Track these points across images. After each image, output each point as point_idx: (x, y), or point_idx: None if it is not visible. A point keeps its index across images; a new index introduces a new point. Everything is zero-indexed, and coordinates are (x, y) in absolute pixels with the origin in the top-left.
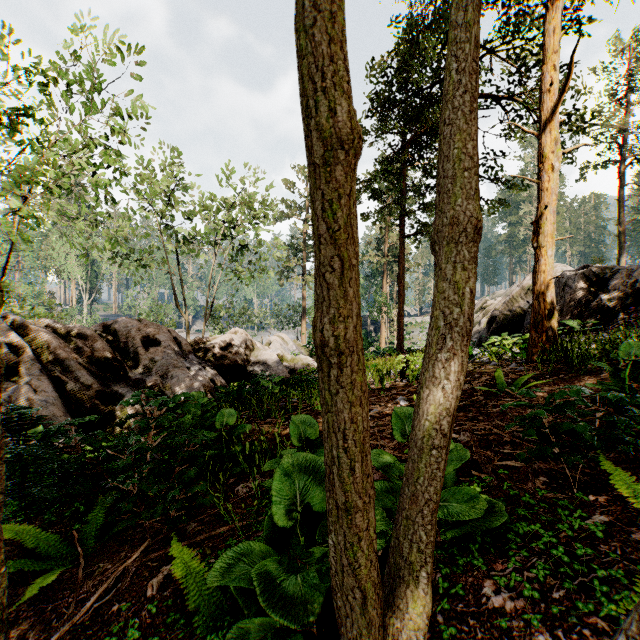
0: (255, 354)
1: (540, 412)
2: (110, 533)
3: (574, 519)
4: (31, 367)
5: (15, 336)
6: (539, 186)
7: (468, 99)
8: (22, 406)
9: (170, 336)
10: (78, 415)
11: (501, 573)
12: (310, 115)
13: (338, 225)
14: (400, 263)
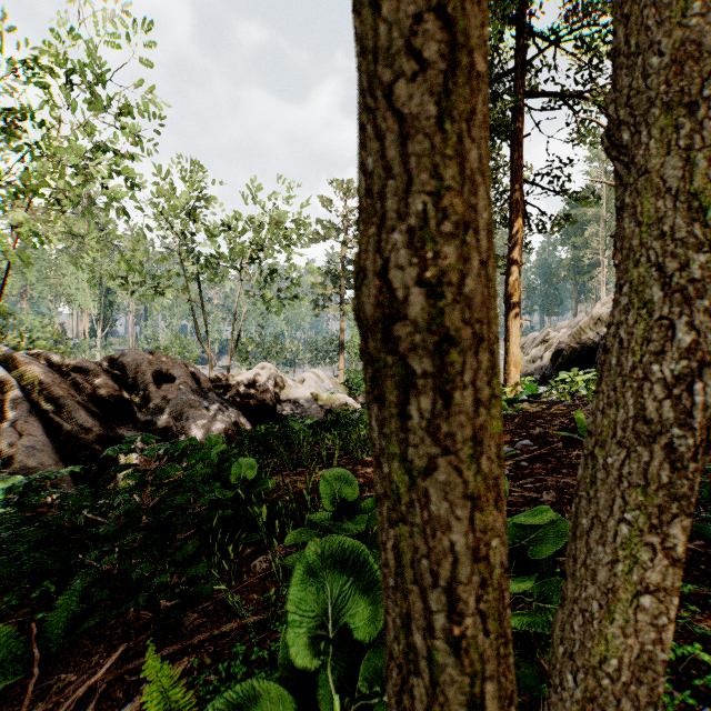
0: (286, 392)
1: None
2: (80, 628)
3: None
4: (18, 406)
5: (0, 370)
6: None
7: None
8: None
9: (187, 371)
10: (75, 463)
11: None
12: None
13: None
14: None
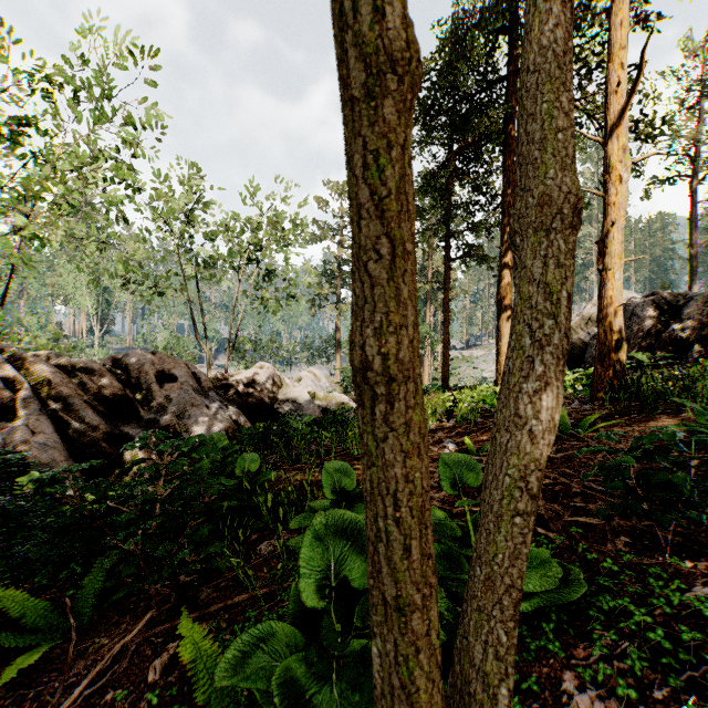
0: (283, 391)
1: (627, 460)
2: (109, 601)
3: (671, 592)
4: (29, 405)
5: (12, 370)
6: (605, 200)
7: (561, 35)
8: (8, 450)
9: (188, 371)
10: (83, 460)
11: (584, 661)
12: (346, 26)
13: (387, 188)
14: (445, 290)
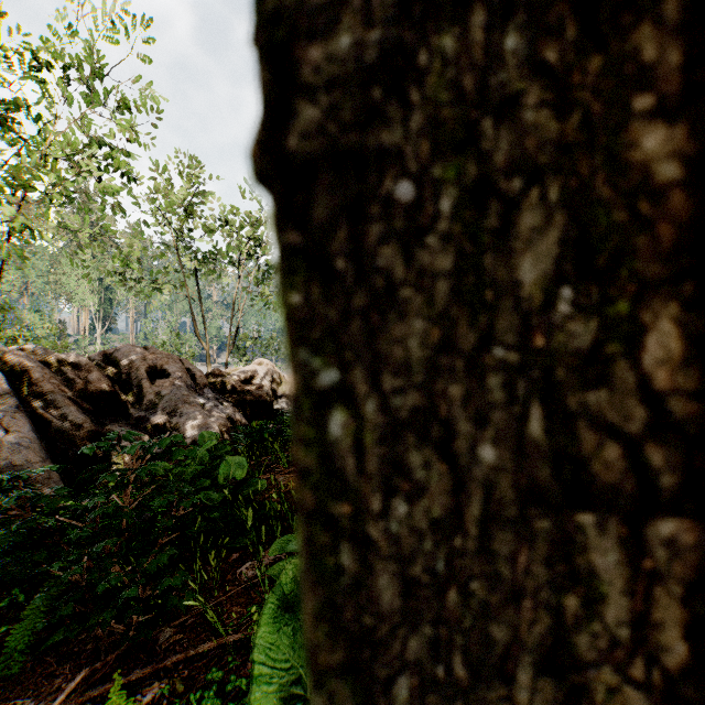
0: (283, 389)
1: None
2: (44, 645)
3: None
4: (6, 402)
5: None
6: None
7: None
8: None
9: (182, 367)
10: (65, 460)
11: None
12: None
13: None
14: None
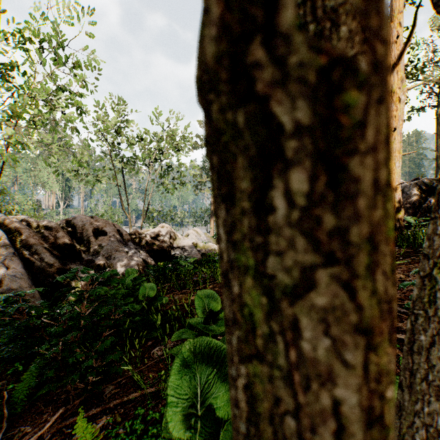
0: (177, 242)
1: None
2: (36, 395)
3: None
4: (6, 250)
5: None
6: None
7: None
8: None
9: (114, 228)
10: (43, 286)
11: None
12: None
13: None
14: None
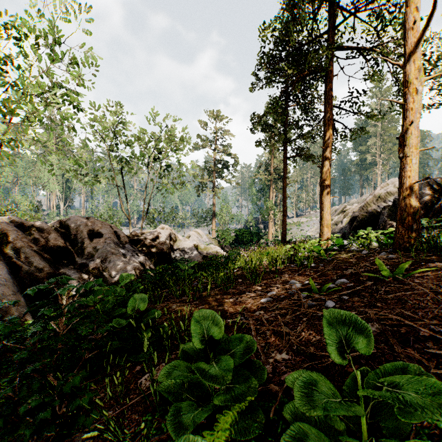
0: (177, 244)
1: None
2: None
3: None
4: None
5: None
6: (405, 106)
7: None
8: None
9: (111, 230)
10: None
11: None
12: None
13: None
14: (284, 177)
